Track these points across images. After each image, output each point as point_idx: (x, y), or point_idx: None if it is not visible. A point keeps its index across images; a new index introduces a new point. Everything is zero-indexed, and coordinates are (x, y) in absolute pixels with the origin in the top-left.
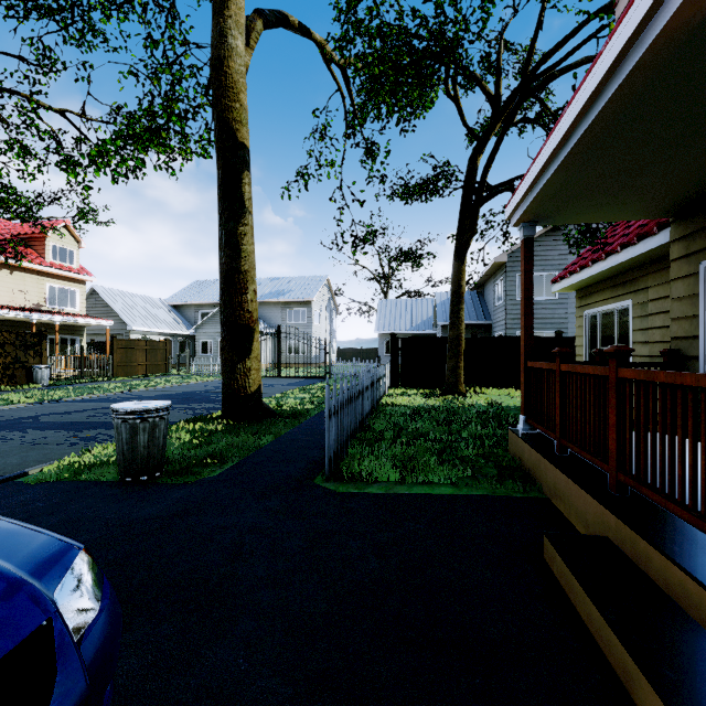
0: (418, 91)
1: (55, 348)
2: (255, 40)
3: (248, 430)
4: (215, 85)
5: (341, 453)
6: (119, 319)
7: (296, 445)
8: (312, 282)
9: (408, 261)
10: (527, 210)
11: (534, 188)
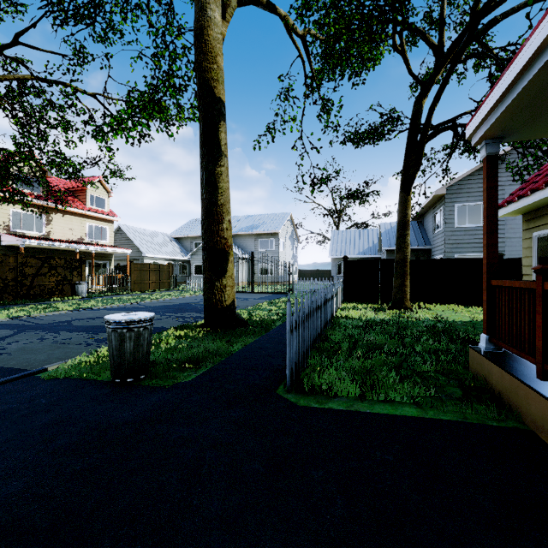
0: (369, 45)
1: (92, 269)
2: (230, 14)
3: (223, 337)
4: (197, 51)
5: (302, 364)
6: (137, 248)
7: (262, 352)
8: (278, 218)
9: (356, 199)
10: (495, 123)
11: (507, 96)
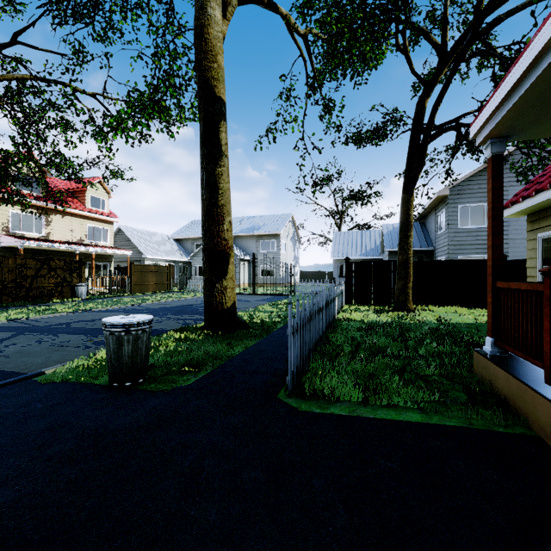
0: (371, 44)
1: (92, 271)
2: (231, 13)
3: (224, 340)
4: (197, 50)
5: (303, 367)
6: (137, 250)
7: (263, 355)
8: (280, 219)
9: (358, 200)
10: (501, 122)
11: (513, 93)
